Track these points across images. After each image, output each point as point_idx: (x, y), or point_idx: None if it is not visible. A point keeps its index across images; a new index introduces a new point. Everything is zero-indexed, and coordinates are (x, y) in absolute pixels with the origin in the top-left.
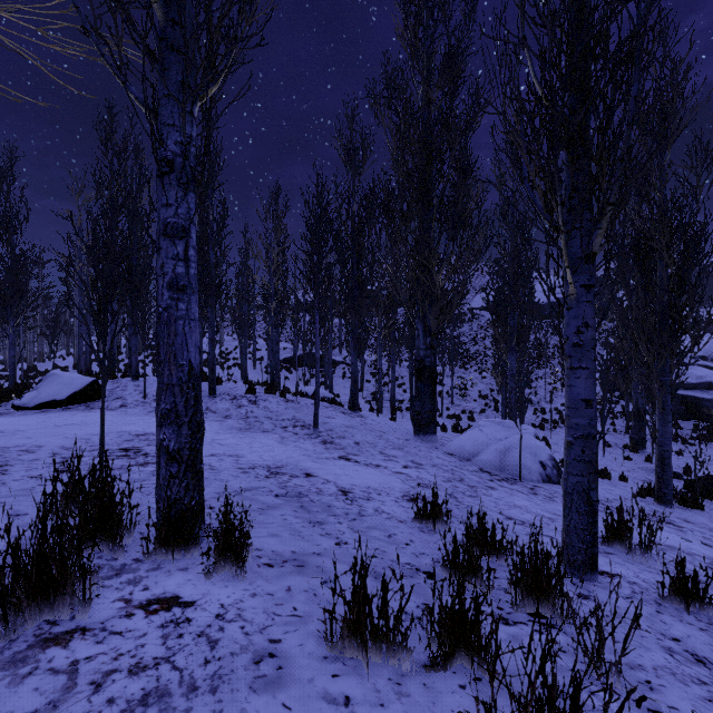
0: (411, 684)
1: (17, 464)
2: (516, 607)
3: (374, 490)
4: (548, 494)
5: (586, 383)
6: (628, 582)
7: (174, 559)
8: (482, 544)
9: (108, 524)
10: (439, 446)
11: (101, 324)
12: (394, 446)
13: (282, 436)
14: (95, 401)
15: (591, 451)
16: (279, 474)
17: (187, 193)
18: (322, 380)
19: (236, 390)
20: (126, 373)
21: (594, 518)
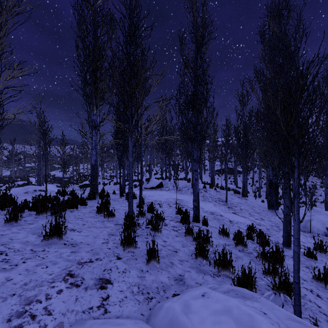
0: (229, 240)
1: (162, 204)
2: (257, 243)
3: (240, 222)
4: (321, 239)
5: (287, 202)
6: (302, 252)
7: (196, 223)
8: (260, 235)
9: (187, 216)
10: (278, 215)
11: (176, 177)
12: (256, 212)
13: (214, 204)
14: (161, 187)
15: (288, 218)
16: (213, 214)
17: (197, 164)
18: (233, 180)
19: (199, 186)
20: (166, 178)
21: (289, 234)
